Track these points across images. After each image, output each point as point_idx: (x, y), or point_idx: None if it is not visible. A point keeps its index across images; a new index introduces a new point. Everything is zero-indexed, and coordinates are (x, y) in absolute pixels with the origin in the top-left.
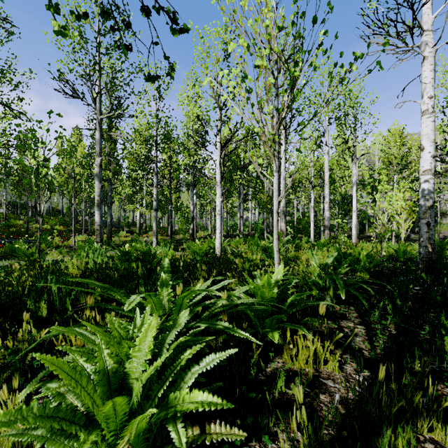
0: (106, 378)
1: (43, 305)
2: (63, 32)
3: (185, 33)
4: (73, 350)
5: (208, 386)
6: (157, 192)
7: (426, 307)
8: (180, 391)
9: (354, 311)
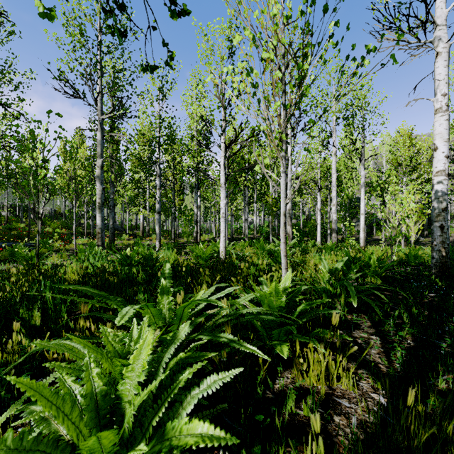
0: (94, 402)
1: (36, 313)
2: (49, 14)
3: (185, 15)
4: (61, 366)
5: (210, 408)
6: (160, 194)
7: (444, 316)
8: (178, 418)
9: (367, 320)
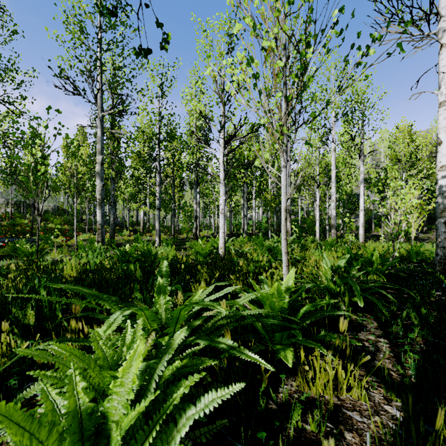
0: (77, 421)
1: (30, 312)
2: None
3: None
4: (46, 375)
5: (208, 425)
6: (159, 190)
7: None
8: (171, 442)
9: (373, 321)
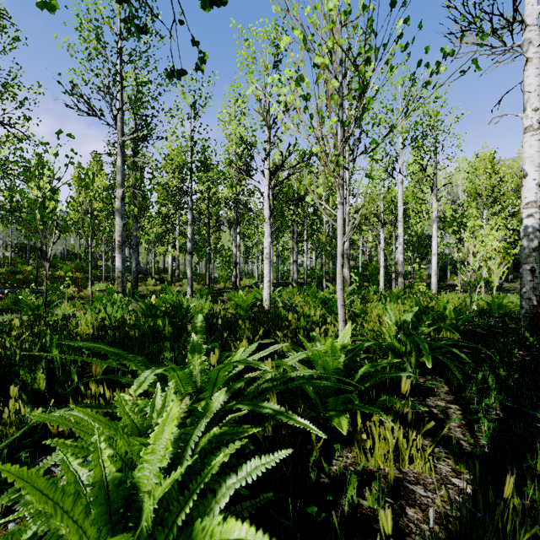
0: (104, 492)
1: (40, 375)
2: (49, 3)
3: (219, 5)
4: (66, 444)
5: (251, 498)
6: (192, 231)
7: (538, 379)
8: (210, 514)
9: (443, 384)
